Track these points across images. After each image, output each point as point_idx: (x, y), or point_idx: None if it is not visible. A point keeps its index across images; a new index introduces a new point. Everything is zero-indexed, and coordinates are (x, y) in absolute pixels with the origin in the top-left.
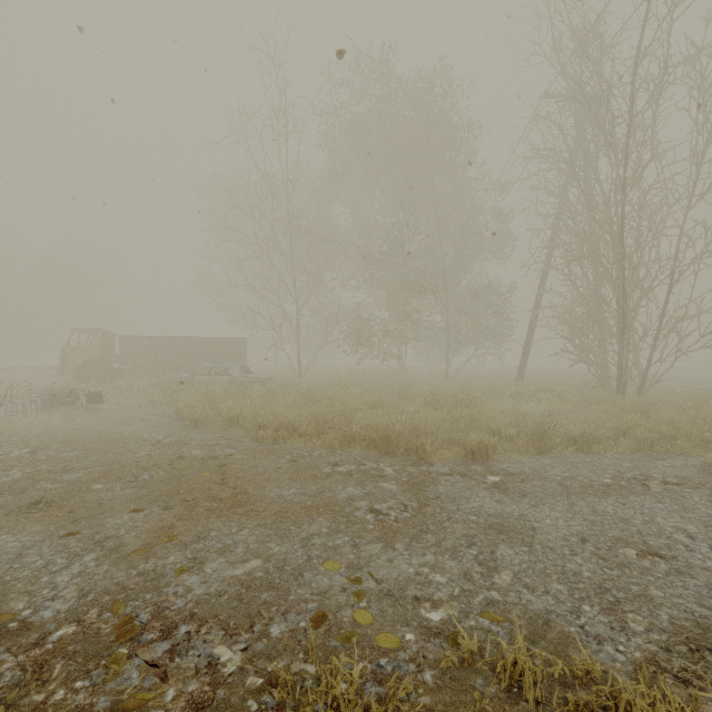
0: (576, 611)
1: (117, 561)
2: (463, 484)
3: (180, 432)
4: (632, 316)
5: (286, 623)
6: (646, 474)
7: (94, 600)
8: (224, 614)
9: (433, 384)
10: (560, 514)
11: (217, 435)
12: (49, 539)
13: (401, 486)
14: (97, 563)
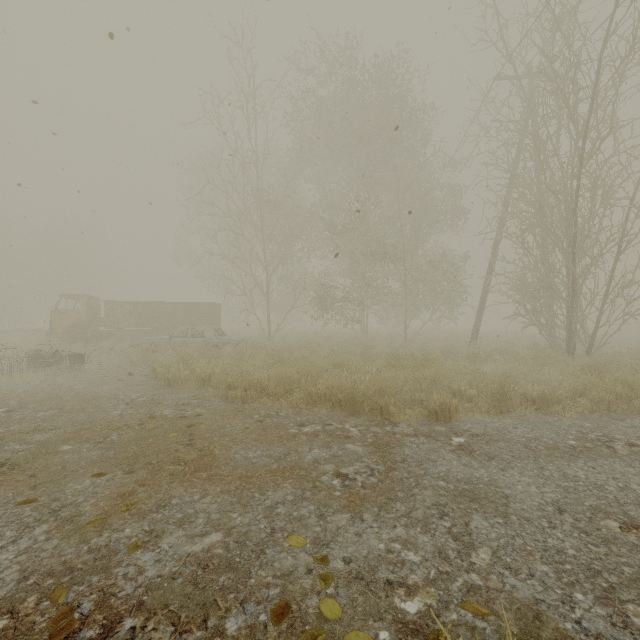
0: (568, 600)
1: (69, 534)
2: (428, 446)
3: (154, 391)
4: (582, 281)
5: (244, 616)
6: (609, 435)
7: (35, 583)
8: (175, 603)
9: (393, 345)
10: (530, 479)
11: (189, 394)
12: (3, 507)
13: (366, 448)
14: (47, 536)
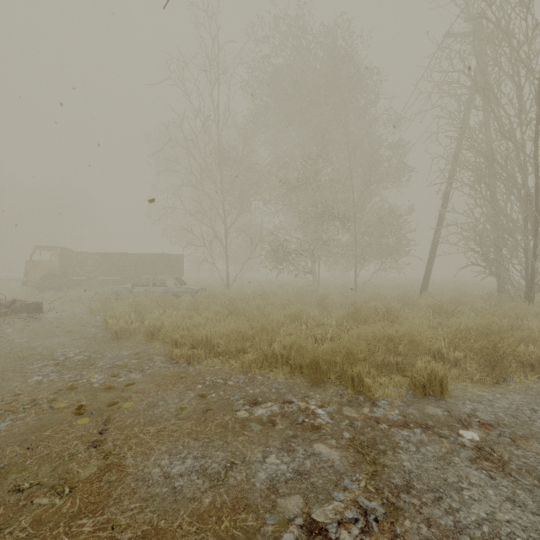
0: None
1: None
2: (433, 449)
3: (97, 346)
4: None
5: None
6: None
7: None
8: None
9: (345, 294)
10: None
11: (132, 351)
12: None
13: (345, 453)
14: None
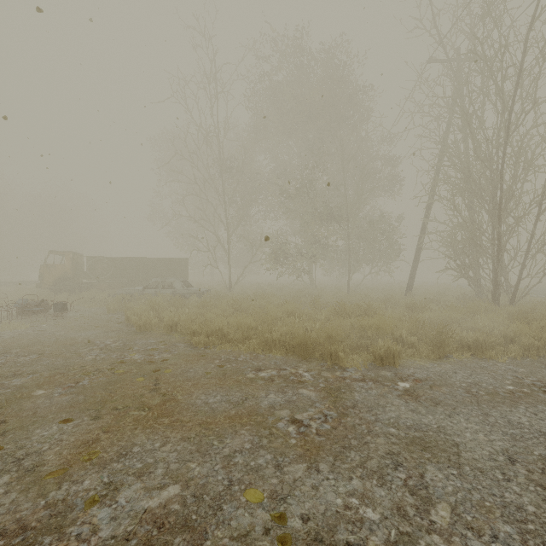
0: None
1: (28, 486)
2: (376, 391)
3: (127, 337)
4: (506, 239)
5: None
6: (543, 380)
7: None
8: None
9: (338, 295)
10: (477, 426)
11: (157, 340)
12: None
13: (319, 393)
14: (6, 489)
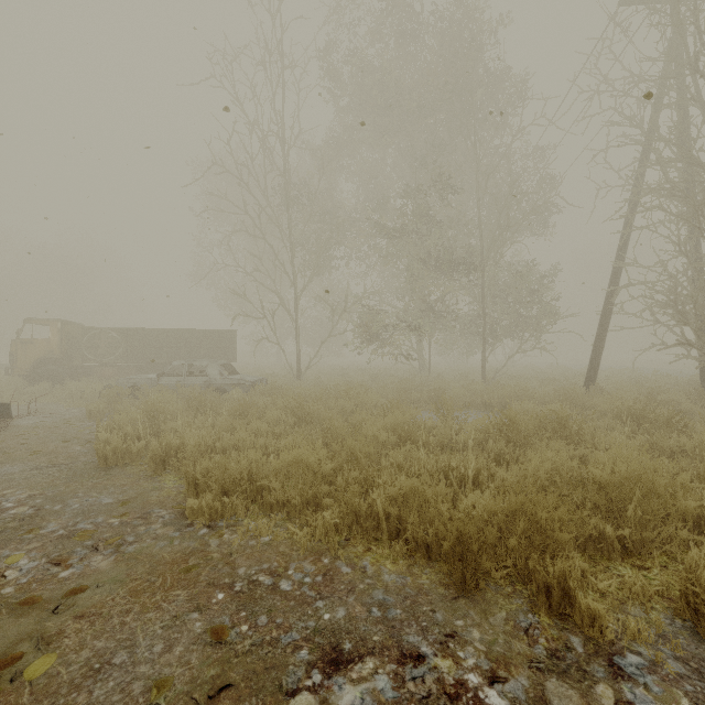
0: None
1: None
2: None
3: (64, 484)
4: None
5: None
6: None
7: None
8: None
9: (471, 388)
10: None
11: (120, 496)
12: None
13: None
14: None
